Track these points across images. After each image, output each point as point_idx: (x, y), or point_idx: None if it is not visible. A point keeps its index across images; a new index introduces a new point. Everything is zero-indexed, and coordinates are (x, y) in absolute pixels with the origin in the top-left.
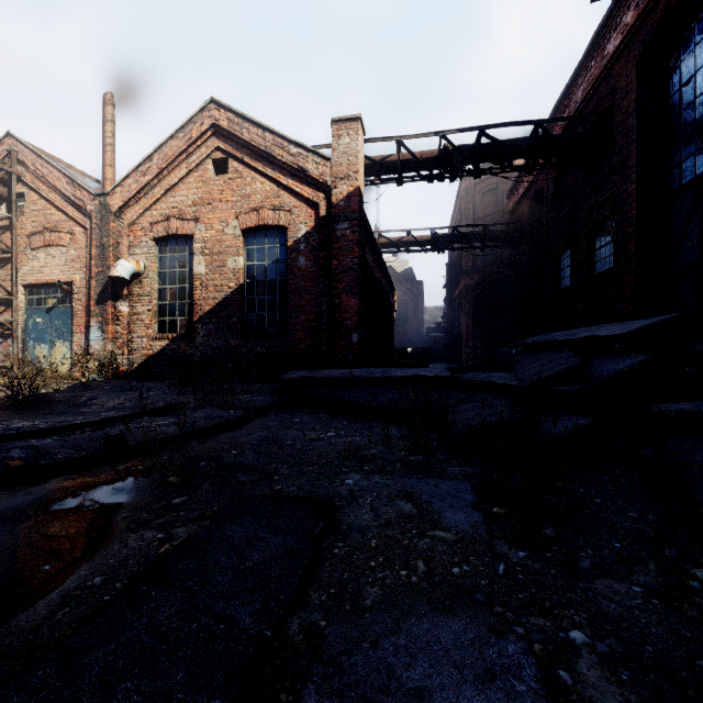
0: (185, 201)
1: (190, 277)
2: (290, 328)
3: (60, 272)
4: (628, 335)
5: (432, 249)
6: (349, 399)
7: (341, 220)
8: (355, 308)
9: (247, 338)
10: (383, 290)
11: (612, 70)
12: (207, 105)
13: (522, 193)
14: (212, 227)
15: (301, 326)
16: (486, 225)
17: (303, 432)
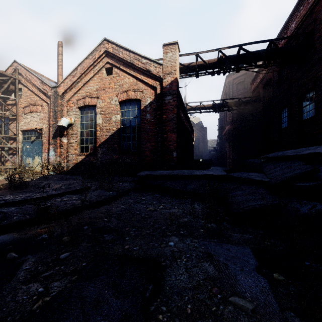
0: (92, 89)
1: (95, 125)
2: (142, 150)
3: (37, 124)
4: None
5: (212, 111)
6: (171, 186)
7: (167, 95)
8: (174, 139)
9: (121, 155)
10: (188, 131)
11: (314, 9)
12: (102, 42)
13: (259, 81)
14: (105, 101)
15: (147, 149)
16: (240, 98)
17: (146, 205)
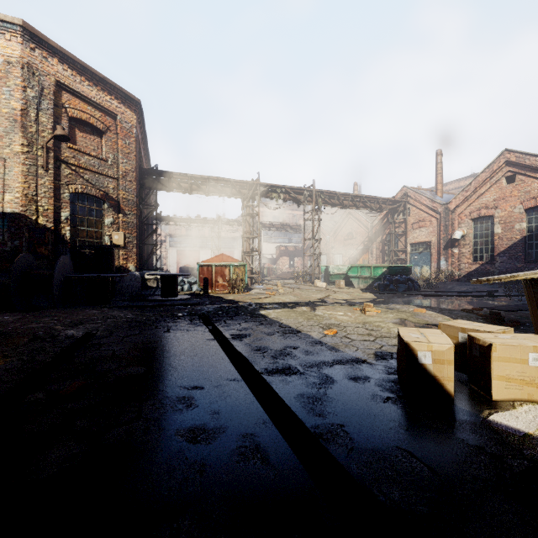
0: (488, 200)
1: (491, 235)
2: None
3: (425, 238)
4: None
5: None
6: None
7: None
8: None
9: (528, 263)
10: None
11: None
12: (502, 153)
13: None
14: (505, 210)
15: None
16: None
17: None
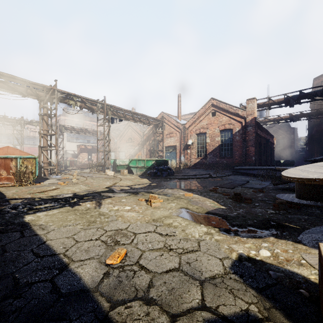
0: (204, 124)
1: (205, 143)
2: (233, 156)
3: (173, 143)
4: (319, 159)
5: (289, 121)
6: (251, 173)
7: (249, 126)
8: (253, 150)
9: (221, 158)
10: (266, 139)
11: None
12: (210, 99)
13: None
14: (211, 130)
15: (237, 155)
16: (317, 109)
17: (241, 177)
